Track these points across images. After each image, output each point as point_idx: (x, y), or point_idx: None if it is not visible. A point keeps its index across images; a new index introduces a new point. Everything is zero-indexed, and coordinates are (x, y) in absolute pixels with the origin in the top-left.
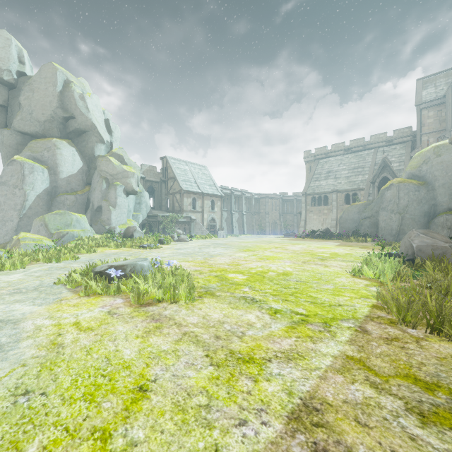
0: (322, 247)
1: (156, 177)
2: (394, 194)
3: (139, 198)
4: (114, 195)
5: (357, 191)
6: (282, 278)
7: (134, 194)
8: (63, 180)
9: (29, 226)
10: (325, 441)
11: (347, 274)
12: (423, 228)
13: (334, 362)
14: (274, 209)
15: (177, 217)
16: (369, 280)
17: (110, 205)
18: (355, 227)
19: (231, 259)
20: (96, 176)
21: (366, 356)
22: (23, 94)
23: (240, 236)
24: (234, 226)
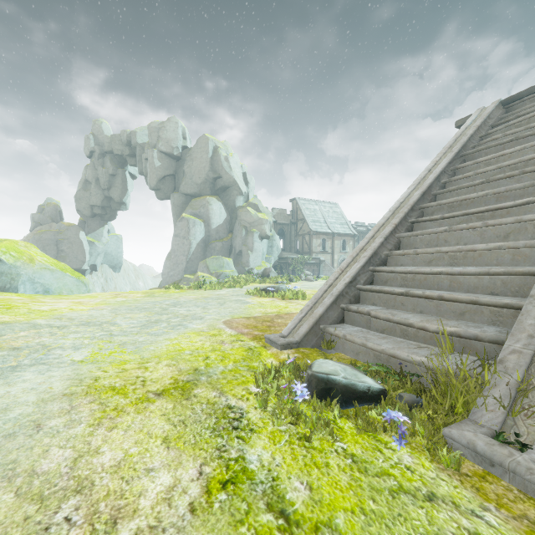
0: None
1: (286, 220)
2: None
3: (271, 241)
4: (251, 241)
5: None
6: None
7: (267, 239)
8: (214, 230)
9: (192, 267)
10: None
11: None
12: None
13: None
14: None
15: (306, 259)
16: None
17: (248, 250)
18: None
19: None
20: (237, 225)
21: None
22: (186, 164)
23: None
24: None
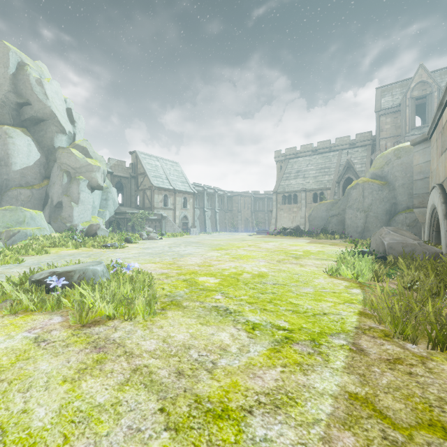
0: (294, 245)
1: (125, 172)
2: (359, 193)
3: (106, 193)
4: (76, 191)
5: (323, 190)
6: (257, 281)
7: (100, 189)
8: (17, 172)
9: None
10: None
11: (323, 274)
12: (385, 225)
13: (336, 407)
14: (246, 207)
15: (147, 215)
16: (347, 281)
17: (72, 201)
18: (323, 225)
19: (202, 259)
20: (56, 169)
21: (372, 392)
22: None
23: (213, 233)
24: (206, 223)
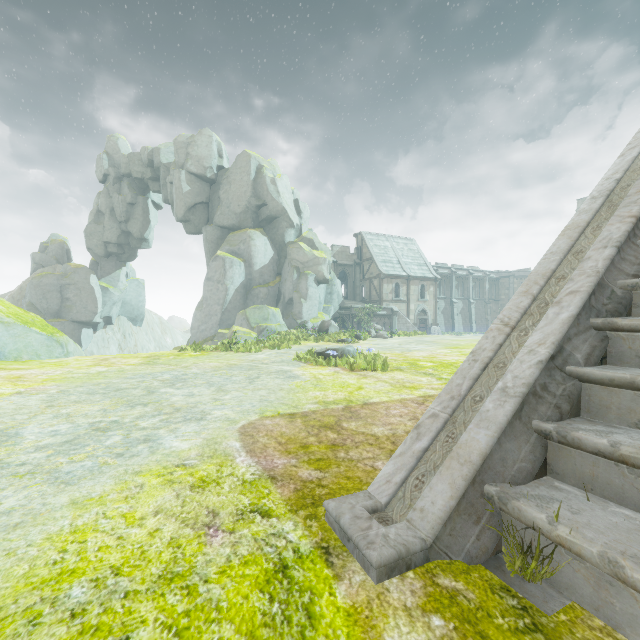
0: None
1: (349, 260)
2: None
3: (330, 287)
4: (305, 286)
5: None
6: None
7: (325, 283)
8: (257, 272)
9: (229, 320)
10: (430, 399)
11: None
12: None
13: None
14: None
15: (375, 309)
16: None
17: (301, 297)
18: None
19: (429, 354)
20: (287, 265)
21: None
22: (222, 188)
23: (464, 334)
24: (455, 320)
